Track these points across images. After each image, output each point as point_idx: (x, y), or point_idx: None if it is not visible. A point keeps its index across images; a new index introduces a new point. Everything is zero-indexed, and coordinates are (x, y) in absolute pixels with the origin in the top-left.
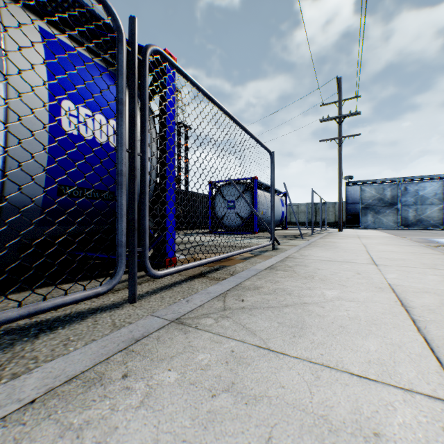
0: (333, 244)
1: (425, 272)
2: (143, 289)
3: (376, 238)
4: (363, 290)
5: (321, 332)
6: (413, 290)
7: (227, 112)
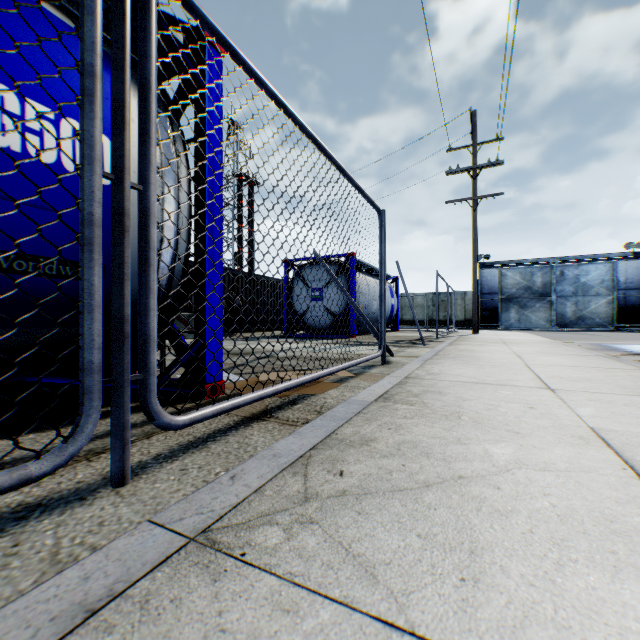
0: (471, 354)
1: (635, 402)
2: (152, 449)
3: (530, 345)
4: (554, 442)
5: (517, 564)
6: (638, 441)
7: (312, 133)
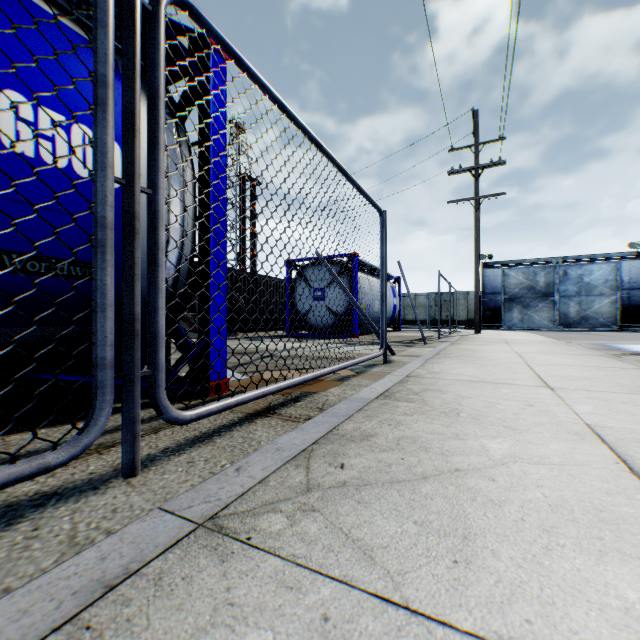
0: (473, 353)
1: (633, 400)
2: (160, 443)
3: (532, 344)
4: (549, 438)
5: (508, 548)
6: (632, 437)
7: (314, 136)
